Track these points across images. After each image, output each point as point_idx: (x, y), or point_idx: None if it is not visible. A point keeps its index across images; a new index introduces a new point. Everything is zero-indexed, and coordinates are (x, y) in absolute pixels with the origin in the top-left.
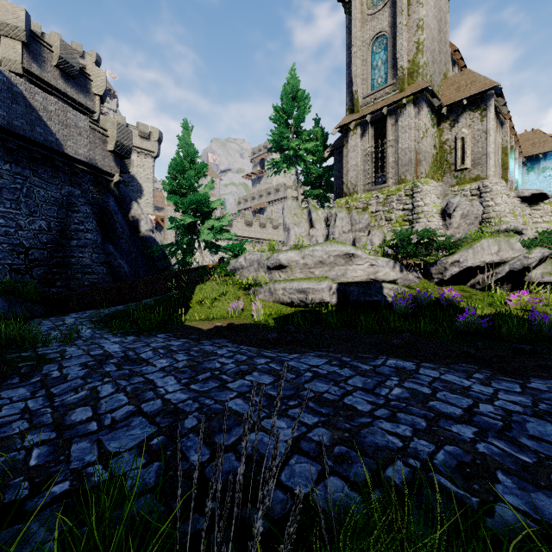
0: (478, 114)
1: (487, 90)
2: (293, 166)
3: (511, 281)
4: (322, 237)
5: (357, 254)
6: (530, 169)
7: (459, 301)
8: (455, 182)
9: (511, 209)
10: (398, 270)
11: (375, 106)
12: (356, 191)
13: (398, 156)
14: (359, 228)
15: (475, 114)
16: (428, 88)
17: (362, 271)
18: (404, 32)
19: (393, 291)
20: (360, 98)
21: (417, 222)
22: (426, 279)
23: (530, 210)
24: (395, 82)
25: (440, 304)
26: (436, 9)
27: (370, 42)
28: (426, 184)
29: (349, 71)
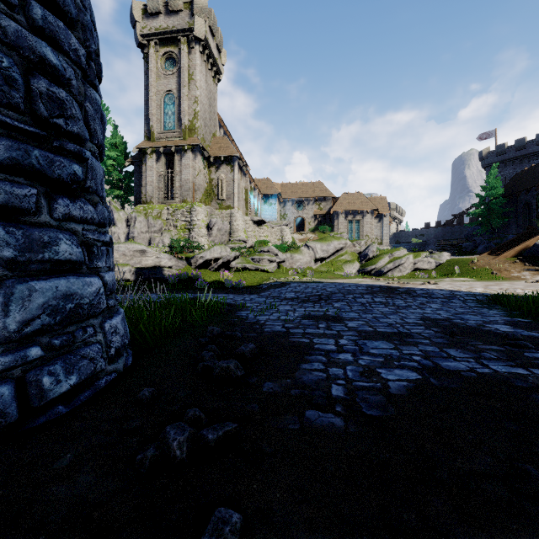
0: (230, 168)
1: (234, 156)
2: None
3: (224, 267)
4: (123, 234)
5: (148, 250)
6: (265, 202)
7: (201, 276)
8: (218, 207)
9: (244, 228)
10: (173, 260)
11: (167, 143)
12: (153, 202)
13: (183, 183)
14: (154, 231)
15: (228, 167)
16: (200, 145)
17: (152, 261)
18: (186, 100)
19: (170, 272)
20: (156, 132)
21: (193, 231)
22: (189, 266)
23: (258, 229)
24: (180, 131)
25: (192, 278)
26: (208, 91)
27: (163, 94)
28: (199, 206)
29: (147, 107)
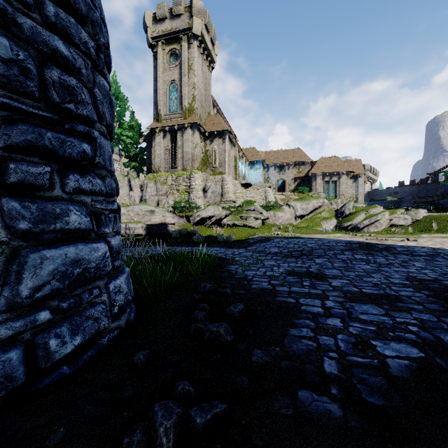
0: (221, 140)
1: (225, 130)
2: (117, 145)
3: (217, 223)
4: (138, 197)
5: (156, 210)
6: (251, 168)
7: (198, 231)
8: (212, 173)
9: (233, 190)
10: (176, 218)
11: (171, 122)
12: (160, 171)
13: (183, 155)
14: (161, 194)
15: (220, 140)
16: (197, 123)
17: (159, 219)
18: (186, 87)
19: (173, 228)
20: (163, 114)
21: (192, 194)
22: (188, 223)
23: (245, 190)
24: (182, 112)
25: (191, 233)
26: (204, 77)
27: (168, 83)
28: (196, 173)
29: (156, 95)
